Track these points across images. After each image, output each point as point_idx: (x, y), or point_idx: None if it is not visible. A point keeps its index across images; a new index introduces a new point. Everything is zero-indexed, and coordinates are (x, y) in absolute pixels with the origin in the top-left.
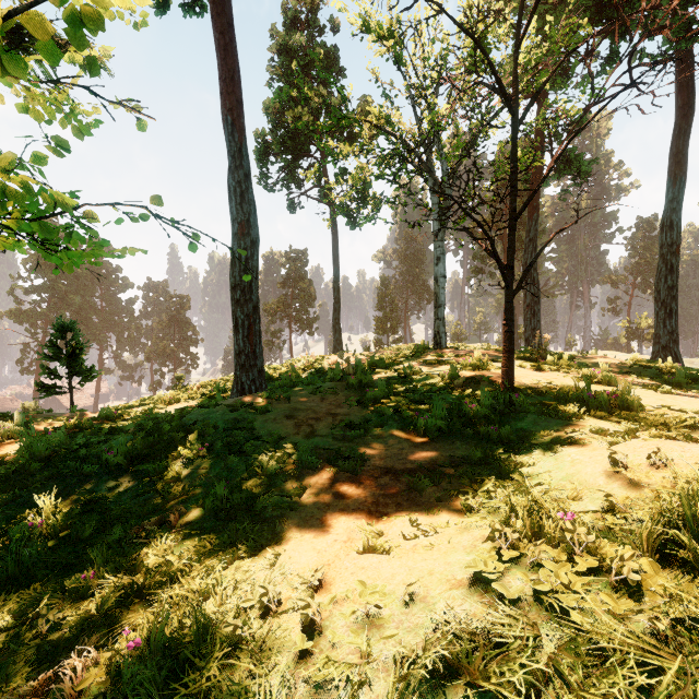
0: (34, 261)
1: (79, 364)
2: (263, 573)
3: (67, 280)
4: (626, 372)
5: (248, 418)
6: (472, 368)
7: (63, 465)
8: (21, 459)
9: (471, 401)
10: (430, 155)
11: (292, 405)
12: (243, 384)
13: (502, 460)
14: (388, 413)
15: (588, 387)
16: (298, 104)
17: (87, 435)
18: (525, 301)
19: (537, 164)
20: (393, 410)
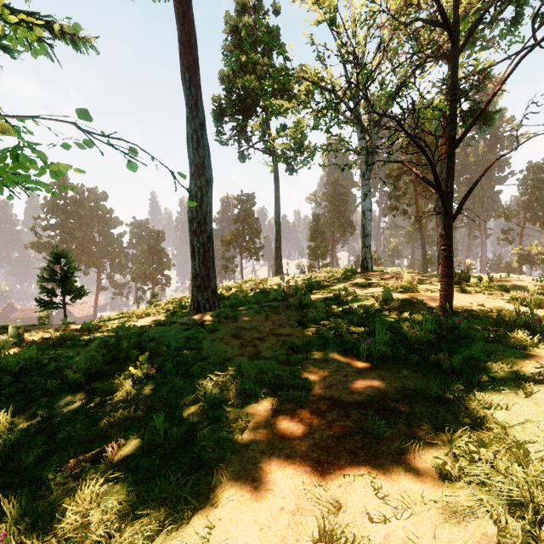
0: (49, 205)
1: (70, 284)
2: None
3: (73, 219)
4: None
5: (198, 337)
6: (403, 291)
7: (31, 380)
8: None
9: (412, 325)
10: (358, 107)
11: (238, 324)
12: (198, 303)
13: (464, 398)
14: (329, 335)
15: (531, 312)
16: (247, 73)
17: (68, 346)
18: (438, 232)
19: None
20: (334, 332)
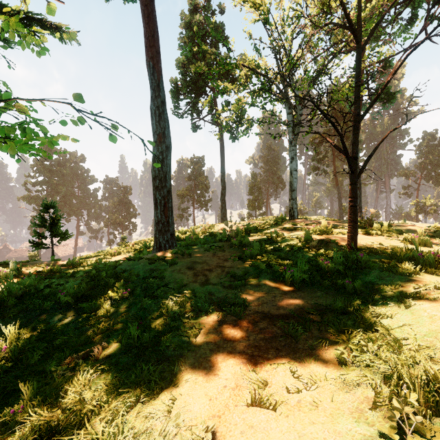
0: (38, 166)
1: (57, 229)
2: (160, 421)
3: (57, 177)
4: (431, 236)
5: (161, 269)
6: (320, 233)
7: (31, 302)
8: (3, 296)
9: (325, 258)
10: (287, 88)
11: (192, 259)
12: (160, 243)
13: (361, 310)
14: (262, 267)
15: (416, 248)
16: (198, 60)
17: (57, 277)
18: None
19: (361, 93)
20: (266, 264)
